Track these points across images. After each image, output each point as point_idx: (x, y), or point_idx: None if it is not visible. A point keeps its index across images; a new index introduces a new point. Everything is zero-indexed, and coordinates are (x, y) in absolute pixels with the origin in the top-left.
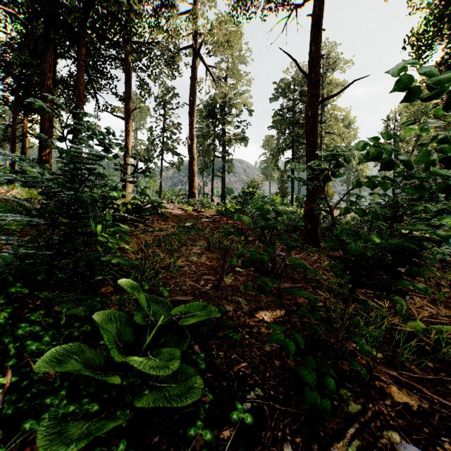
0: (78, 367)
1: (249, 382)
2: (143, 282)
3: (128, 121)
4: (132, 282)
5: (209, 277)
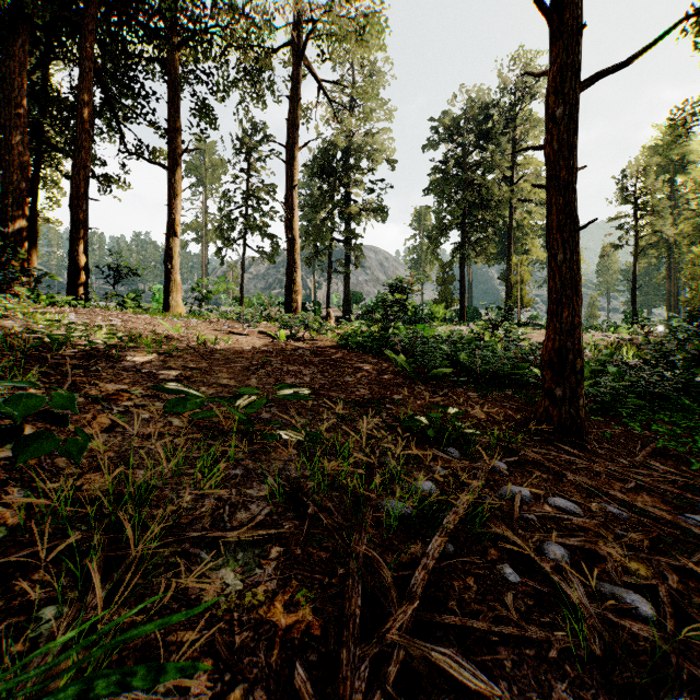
0: None
1: None
2: None
3: (175, 172)
4: None
5: None
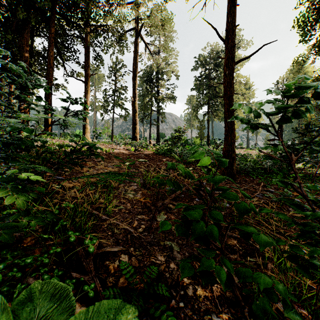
0: None
1: None
2: (70, 231)
3: (87, 83)
4: None
5: (143, 216)
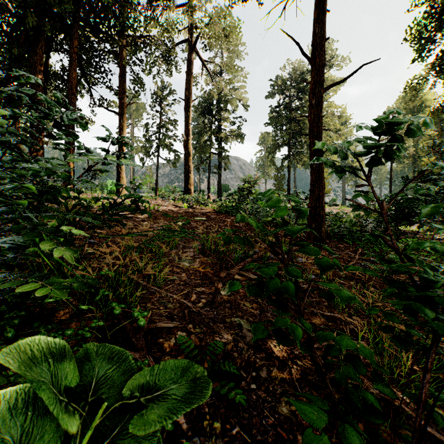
0: None
1: None
2: (114, 303)
3: (122, 116)
4: (53, 340)
5: (203, 289)
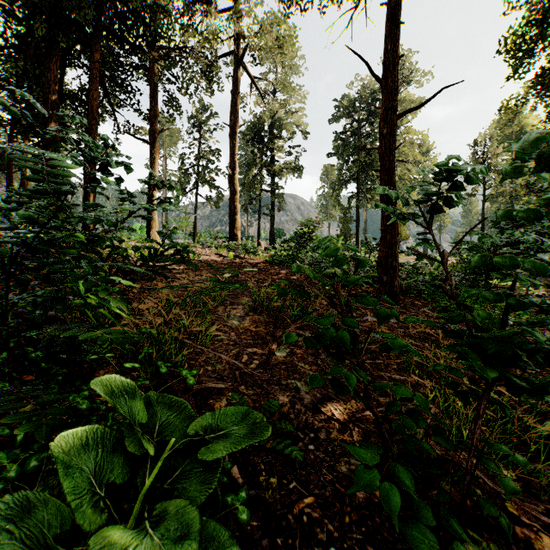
0: (13, 548)
1: (318, 535)
2: (159, 361)
3: (154, 145)
4: (123, 381)
5: (255, 349)
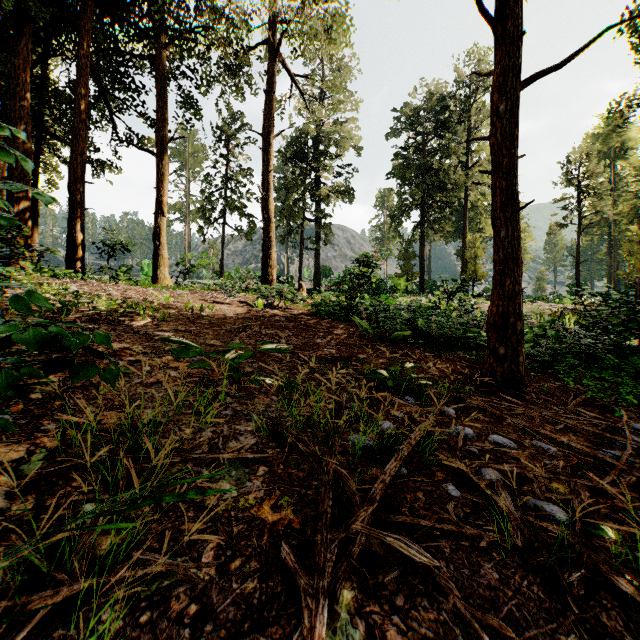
0: None
1: None
2: None
3: (162, 158)
4: None
5: None
